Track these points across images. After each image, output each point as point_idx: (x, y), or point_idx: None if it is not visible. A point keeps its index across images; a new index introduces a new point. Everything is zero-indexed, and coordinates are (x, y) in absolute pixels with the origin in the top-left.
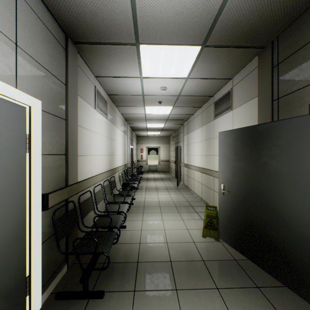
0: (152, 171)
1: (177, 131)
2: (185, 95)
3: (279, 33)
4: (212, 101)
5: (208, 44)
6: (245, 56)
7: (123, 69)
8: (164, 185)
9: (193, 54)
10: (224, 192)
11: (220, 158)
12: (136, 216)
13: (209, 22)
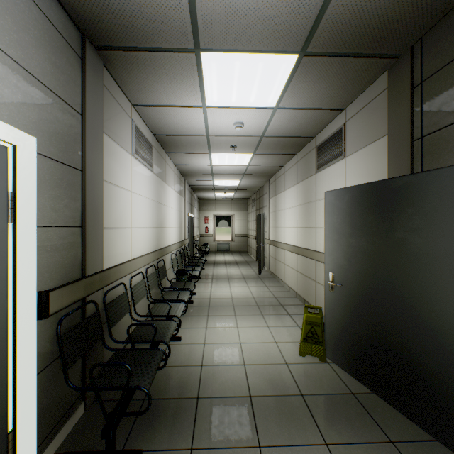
0: (222, 251)
1: (259, 191)
2: (272, 135)
3: (425, 31)
4: (313, 145)
5: (310, 50)
6: (367, 71)
7: (175, 92)
8: (240, 273)
9: (286, 67)
10: (333, 285)
11: (328, 232)
12: (197, 321)
13: (312, 12)
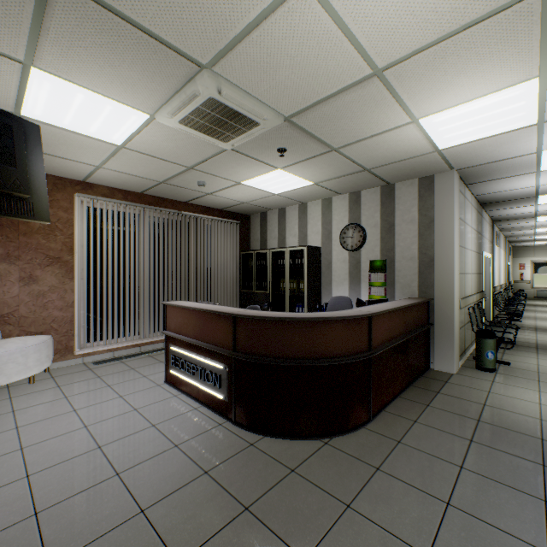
0: (543, 299)
1: None
2: None
3: None
4: None
5: None
6: None
7: (520, 222)
8: None
9: None
10: None
11: None
12: (527, 320)
13: None
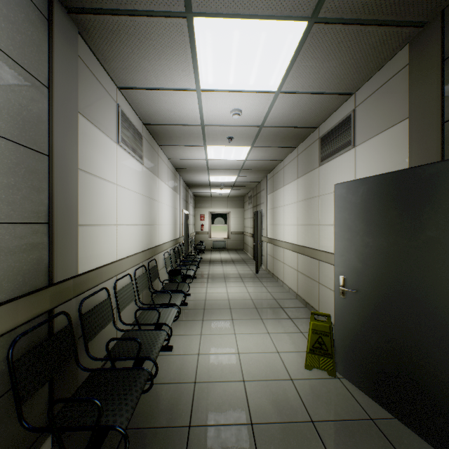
0: (218, 249)
1: (256, 187)
2: (272, 125)
3: None
4: (316, 136)
5: (322, 16)
6: (385, 45)
7: (165, 71)
8: (236, 272)
9: (292, 38)
10: (344, 290)
11: (338, 229)
12: (190, 326)
13: None
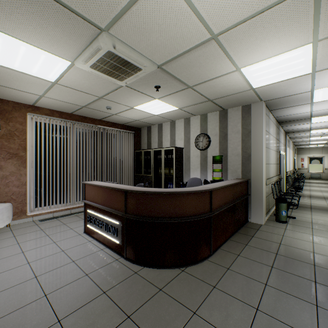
0: (314, 178)
1: None
2: None
3: None
4: None
5: None
6: None
7: (301, 133)
8: (326, 186)
9: None
10: None
11: None
12: (305, 191)
13: None
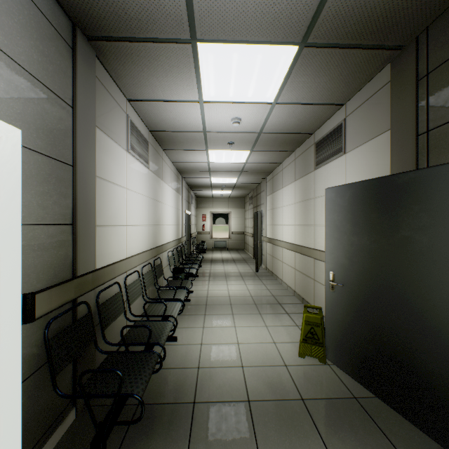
0: (220, 249)
1: (256, 188)
2: (270, 131)
3: (431, 20)
4: (311, 141)
5: (311, 41)
6: (369, 64)
7: (171, 86)
8: (237, 270)
9: (285, 59)
10: (334, 285)
11: (328, 229)
12: (193, 320)
13: None
